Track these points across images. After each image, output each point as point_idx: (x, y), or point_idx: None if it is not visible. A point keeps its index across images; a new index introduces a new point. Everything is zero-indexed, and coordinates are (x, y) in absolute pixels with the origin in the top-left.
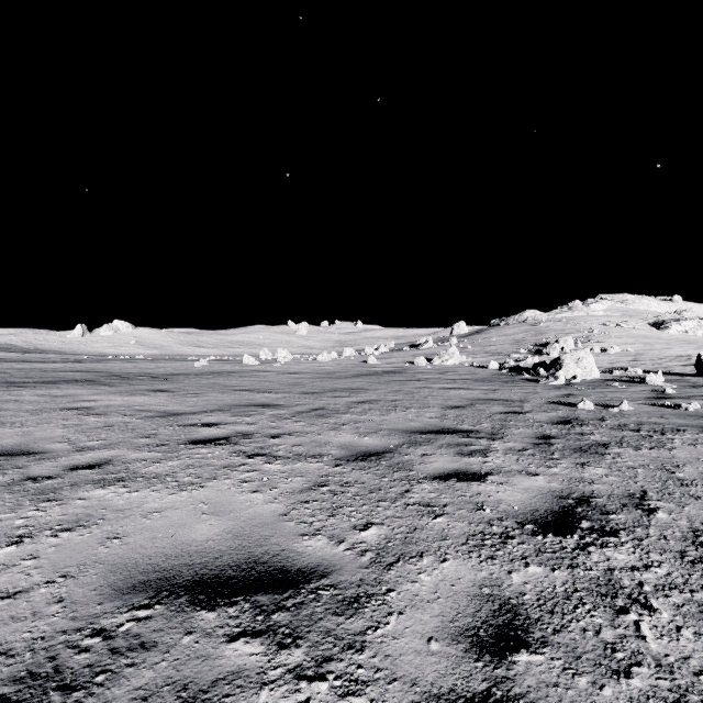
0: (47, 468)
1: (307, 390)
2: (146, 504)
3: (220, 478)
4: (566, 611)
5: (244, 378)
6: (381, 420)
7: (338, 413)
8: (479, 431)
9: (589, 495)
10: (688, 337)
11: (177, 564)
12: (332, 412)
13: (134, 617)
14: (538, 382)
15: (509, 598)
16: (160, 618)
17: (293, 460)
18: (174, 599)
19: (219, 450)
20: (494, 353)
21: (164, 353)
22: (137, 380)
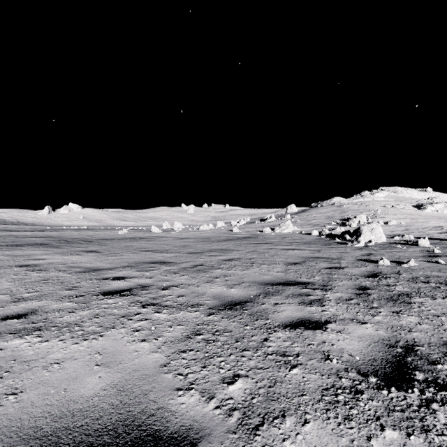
0: None
1: (191, 251)
2: (51, 355)
3: (117, 327)
4: None
5: (150, 242)
6: (243, 274)
7: (212, 268)
8: (314, 283)
9: (412, 344)
10: (438, 214)
11: (59, 427)
12: (208, 268)
13: None
14: (346, 245)
15: None
16: None
17: (177, 309)
18: None
19: (121, 301)
20: (315, 224)
21: (101, 224)
22: (78, 244)
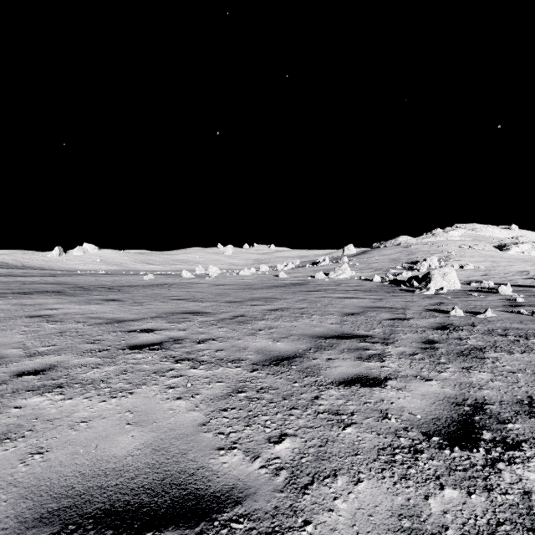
0: None
1: (230, 299)
2: (76, 413)
3: (148, 384)
4: None
5: (181, 289)
6: (291, 326)
7: (255, 320)
8: (373, 336)
9: (482, 402)
10: (524, 257)
11: (91, 486)
12: (250, 319)
13: None
14: (414, 292)
15: (431, 533)
16: None
17: (215, 365)
18: None
19: (151, 355)
20: (377, 269)
21: (122, 268)
22: (96, 291)
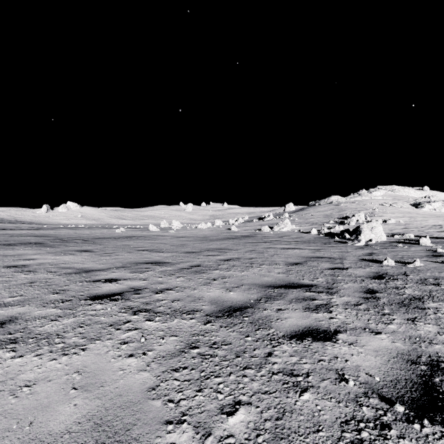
0: None
1: (189, 250)
2: (22, 375)
3: (103, 338)
4: None
5: (147, 241)
6: (242, 275)
7: (210, 269)
8: (317, 285)
9: (437, 359)
10: (436, 213)
11: None
12: (205, 268)
13: None
14: (347, 244)
15: None
16: None
17: (171, 317)
18: None
19: (111, 306)
20: (313, 223)
21: (99, 223)
22: (73, 243)
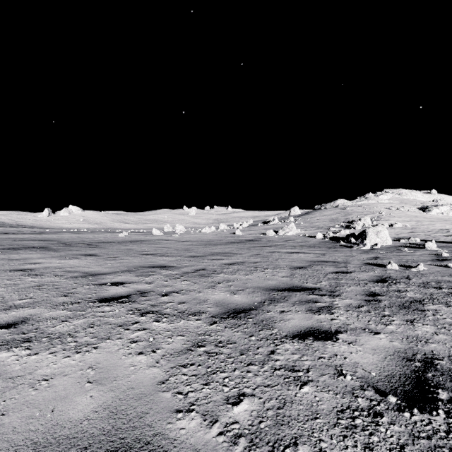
0: None
1: (193, 254)
2: (39, 370)
3: (113, 338)
4: None
5: (151, 245)
6: (246, 279)
7: (215, 273)
8: (321, 288)
9: (431, 357)
10: (443, 217)
11: None
12: (210, 272)
13: None
14: (352, 248)
15: None
16: None
17: (177, 318)
18: None
19: (119, 308)
20: (318, 227)
21: (102, 227)
22: (76, 247)
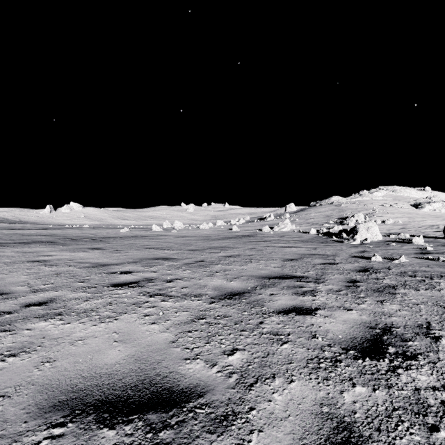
0: (9, 305)
1: (192, 248)
2: (74, 334)
3: (129, 312)
4: (389, 428)
5: (152, 240)
6: (242, 269)
7: (213, 264)
8: (308, 276)
9: (390, 326)
10: (436, 213)
11: (90, 384)
12: (209, 263)
13: (50, 435)
14: (343, 243)
15: (343, 416)
16: (71, 436)
17: (181, 299)
18: (83, 417)
19: (130, 291)
20: (313, 223)
21: (102, 223)
22: (82, 241)
